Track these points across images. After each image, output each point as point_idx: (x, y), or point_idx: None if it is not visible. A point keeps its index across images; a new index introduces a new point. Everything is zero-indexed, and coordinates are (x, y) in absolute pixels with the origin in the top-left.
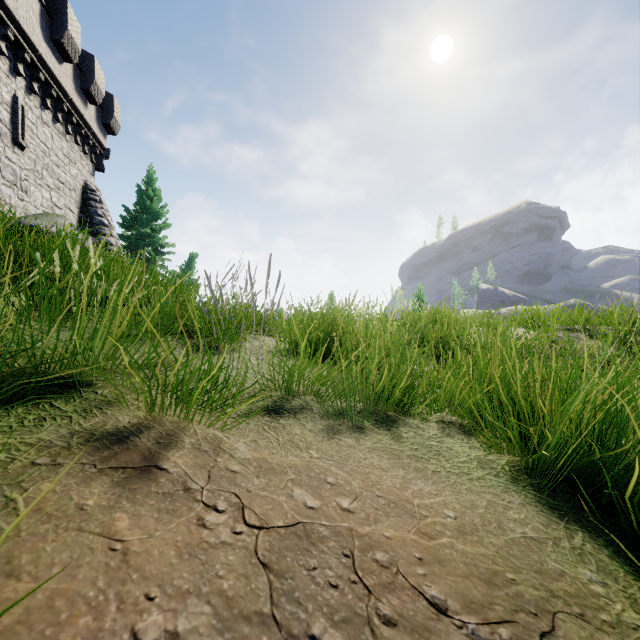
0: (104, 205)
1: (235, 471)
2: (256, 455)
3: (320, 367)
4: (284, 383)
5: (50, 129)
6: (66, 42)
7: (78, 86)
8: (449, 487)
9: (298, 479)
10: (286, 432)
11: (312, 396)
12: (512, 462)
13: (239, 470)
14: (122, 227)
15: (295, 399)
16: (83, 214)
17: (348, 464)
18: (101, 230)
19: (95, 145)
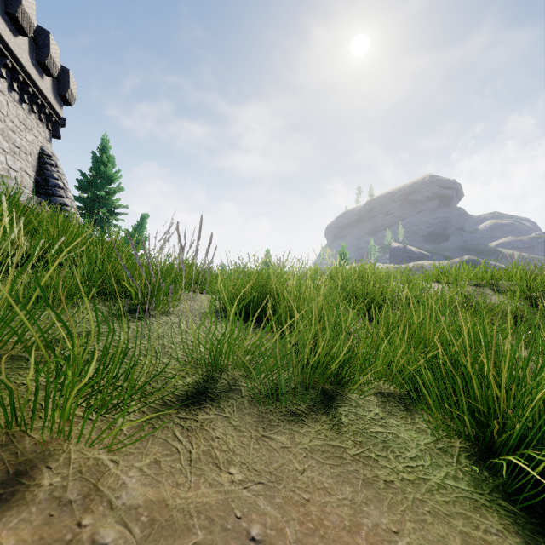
0: (60, 169)
1: (106, 544)
2: (151, 494)
3: (253, 329)
4: (210, 358)
5: (5, 97)
6: (20, 16)
7: (34, 59)
8: (409, 512)
9: (207, 541)
10: (203, 436)
11: (242, 370)
12: (465, 450)
13: (114, 540)
14: (78, 190)
15: (222, 376)
16: (39, 177)
17: (281, 487)
18: (57, 192)
19: (51, 114)
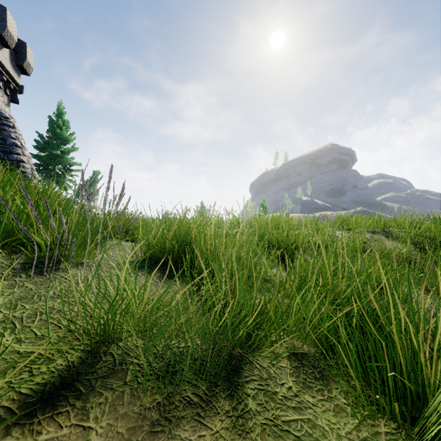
0: (17, 130)
1: None
2: None
3: (169, 280)
4: (98, 326)
5: None
6: None
7: None
8: None
9: None
10: None
11: (138, 338)
12: (392, 437)
13: None
14: (37, 149)
15: (109, 350)
16: None
17: None
18: (14, 150)
19: (9, 81)
